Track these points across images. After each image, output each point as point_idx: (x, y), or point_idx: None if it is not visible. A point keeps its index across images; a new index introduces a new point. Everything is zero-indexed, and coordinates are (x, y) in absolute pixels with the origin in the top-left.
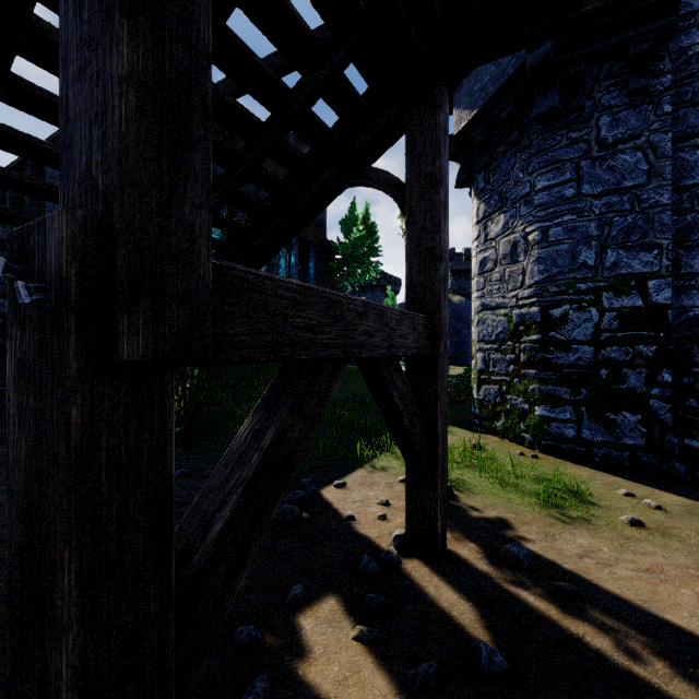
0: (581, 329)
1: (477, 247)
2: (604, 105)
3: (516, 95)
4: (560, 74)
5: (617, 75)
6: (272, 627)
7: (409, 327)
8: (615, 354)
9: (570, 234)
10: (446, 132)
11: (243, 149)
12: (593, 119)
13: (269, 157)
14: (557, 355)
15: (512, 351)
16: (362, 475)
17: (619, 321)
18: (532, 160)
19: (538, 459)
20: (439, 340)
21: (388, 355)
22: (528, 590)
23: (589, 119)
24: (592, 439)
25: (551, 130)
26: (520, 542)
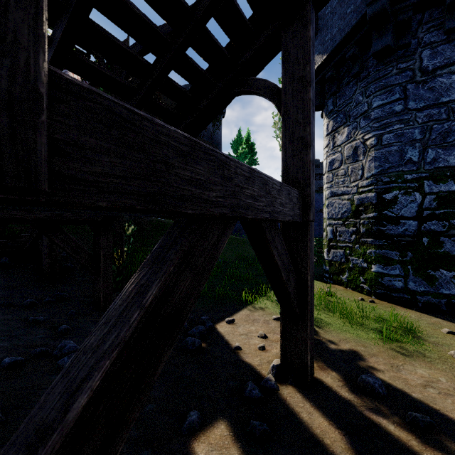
0: (407, 208)
1: (327, 152)
2: (425, 42)
3: (357, 40)
4: (392, 21)
5: (436, 19)
6: (170, 454)
7: (286, 197)
8: (434, 226)
9: (399, 138)
10: (314, 45)
11: (153, 62)
12: (417, 53)
13: (174, 71)
14: (389, 227)
15: (354, 225)
16: (246, 314)
17: (438, 202)
18: (369, 86)
19: (375, 303)
20: (309, 210)
21: (270, 219)
22: (386, 418)
23: (413, 53)
24: (416, 289)
25: (384, 63)
26: (372, 371)
